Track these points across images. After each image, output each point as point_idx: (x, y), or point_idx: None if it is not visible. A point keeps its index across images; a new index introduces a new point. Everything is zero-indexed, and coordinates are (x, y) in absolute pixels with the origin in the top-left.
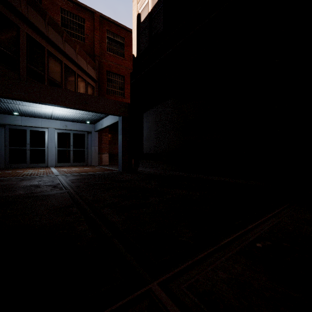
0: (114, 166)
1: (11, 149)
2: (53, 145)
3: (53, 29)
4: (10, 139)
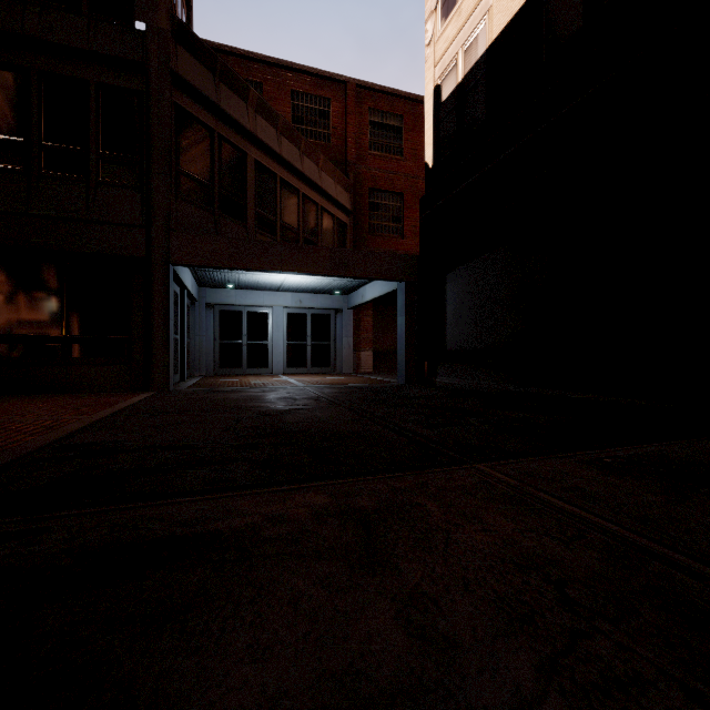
0: (386, 375)
1: (223, 344)
2: (280, 335)
3: (287, 139)
4: (221, 327)
